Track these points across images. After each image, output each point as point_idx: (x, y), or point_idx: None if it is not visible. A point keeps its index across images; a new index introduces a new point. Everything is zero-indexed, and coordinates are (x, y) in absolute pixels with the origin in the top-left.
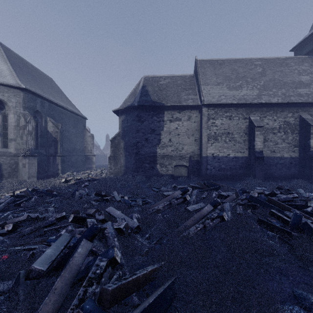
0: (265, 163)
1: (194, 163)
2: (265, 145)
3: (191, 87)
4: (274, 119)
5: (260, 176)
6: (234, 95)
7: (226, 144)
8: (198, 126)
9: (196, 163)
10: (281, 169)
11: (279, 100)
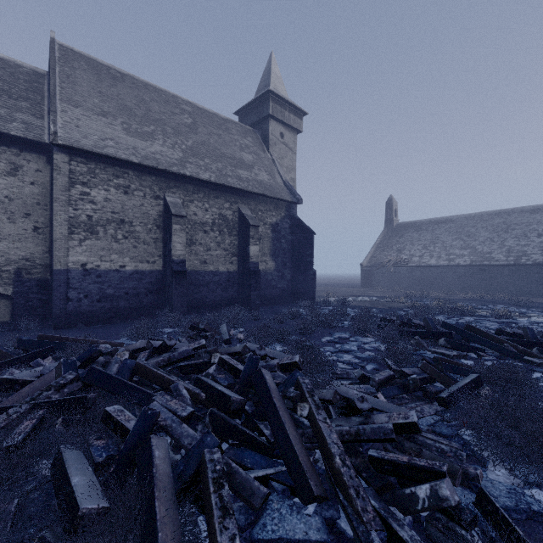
0: (192, 282)
1: (32, 287)
2: (192, 251)
3: (32, 96)
4: (205, 208)
5: (181, 306)
6: (137, 146)
7: (118, 244)
8: (44, 195)
9: (40, 286)
10: (215, 291)
11: (211, 178)
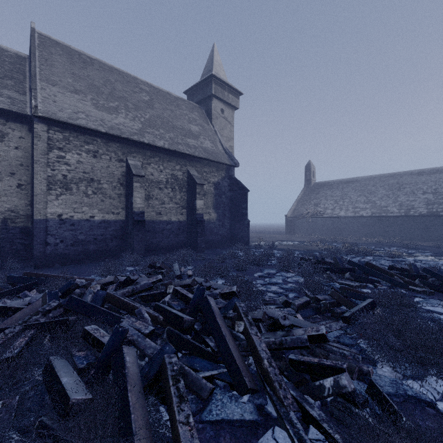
0: (149, 230)
1: (16, 234)
2: (150, 205)
3: (15, 75)
4: (160, 169)
5: (141, 249)
6: (104, 118)
7: (88, 198)
8: (27, 158)
9: (23, 232)
10: (168, 237)
11: (165, 145)
